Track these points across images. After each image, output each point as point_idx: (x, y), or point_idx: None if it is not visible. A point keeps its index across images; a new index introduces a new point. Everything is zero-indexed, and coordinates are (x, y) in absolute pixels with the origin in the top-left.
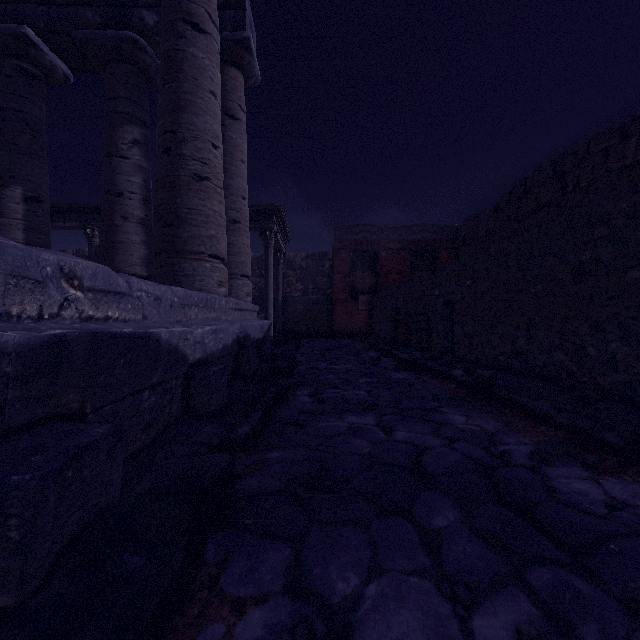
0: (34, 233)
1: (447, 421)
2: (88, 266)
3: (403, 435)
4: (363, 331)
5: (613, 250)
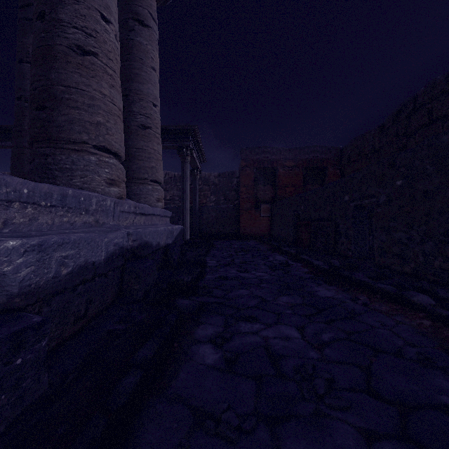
0: None
1: None
2: None
3: None
4: (264, 234)
5: None
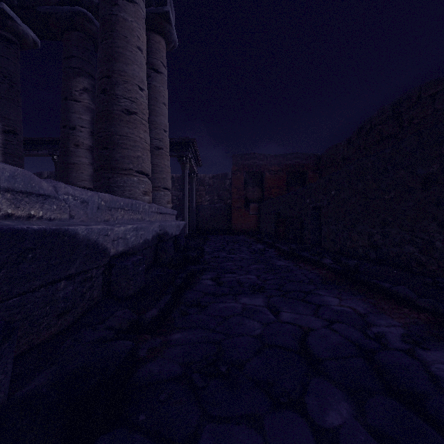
0: (10, 157)
1: (323, 303)
2: (5, 169)
3: (288, 316)
4: (253, 229)
5: None
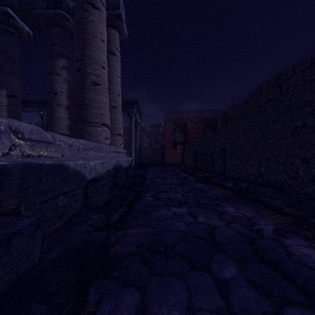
0: (12, 113)
1: (225, 211)
2: (27, 126)
3: (202, 219)
4: (179, 163)
5: (314, 119)
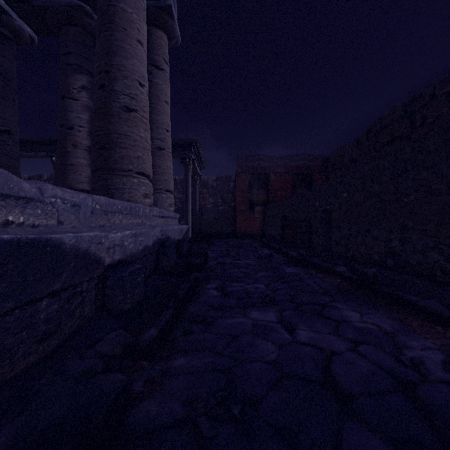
0: (5, 158)
1: (343, 318)
2: None
3: (306, 335)
4: (258, 233)
5: None
